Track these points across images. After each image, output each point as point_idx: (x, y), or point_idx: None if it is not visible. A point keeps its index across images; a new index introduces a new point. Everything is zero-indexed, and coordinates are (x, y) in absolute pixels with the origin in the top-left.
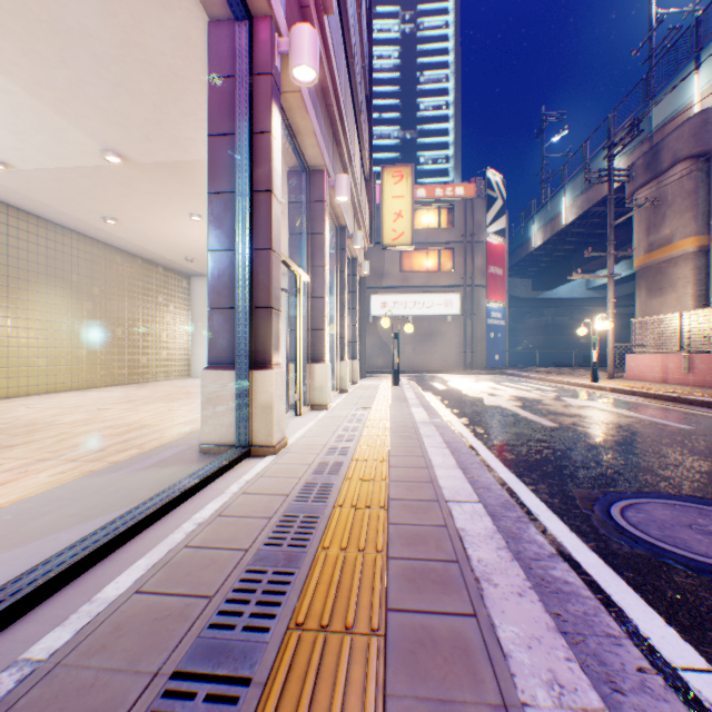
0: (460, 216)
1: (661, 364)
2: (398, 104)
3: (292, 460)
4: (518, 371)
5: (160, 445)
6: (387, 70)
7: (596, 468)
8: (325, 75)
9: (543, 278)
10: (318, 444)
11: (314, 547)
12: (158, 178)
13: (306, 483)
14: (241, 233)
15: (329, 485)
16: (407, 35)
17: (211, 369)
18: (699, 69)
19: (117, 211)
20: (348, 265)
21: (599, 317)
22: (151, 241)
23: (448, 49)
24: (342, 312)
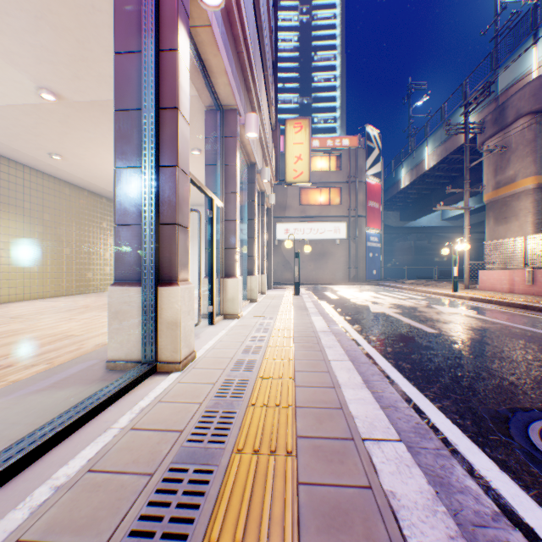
0: (346, 161)
1: (508, 277)
2: (298, 76)
3: (196, 377)
4: (392, 282)
5: (71, 359)
6: (289, 50)
7: (491, 380)
8: (235, 21)
9: (409, 211)
10: (226, 357)
11: (197, 541)
12: (91, 116)
13: (206, 411)
14: (147, 149)
15: (231, 415)
16: (304, 23)
17: (117, 286)
18: (537, 43)
19: (60, 148)
20: (258, 197)
21: (458, 240)
22: (94, 176)
23: (336, 35)
24: (252, 234)
